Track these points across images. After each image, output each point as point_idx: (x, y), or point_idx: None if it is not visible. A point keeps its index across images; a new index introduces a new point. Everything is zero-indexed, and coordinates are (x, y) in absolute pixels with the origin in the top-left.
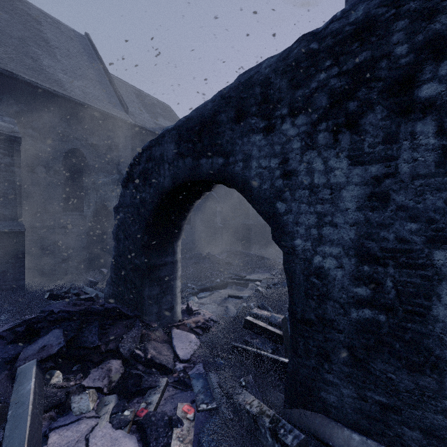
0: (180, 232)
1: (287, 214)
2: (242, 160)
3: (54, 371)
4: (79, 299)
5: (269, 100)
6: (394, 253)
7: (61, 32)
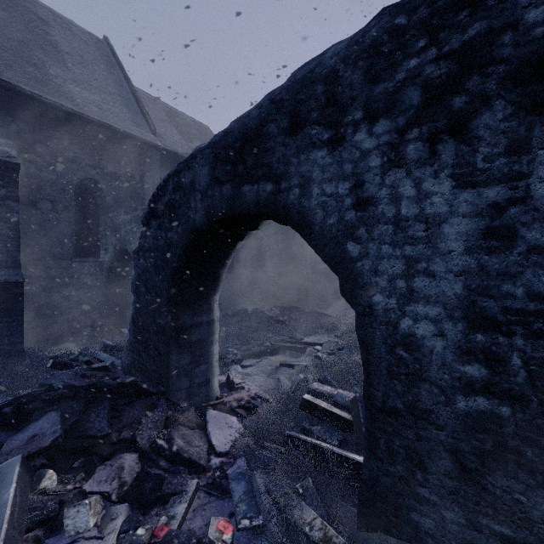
0: (218, 284)
1: (362, 258)
2: (298, 185)
3: (46, 470)
4: (90, 368)
5: (337, 102)
6: (525, 316)
7: (73, 35)
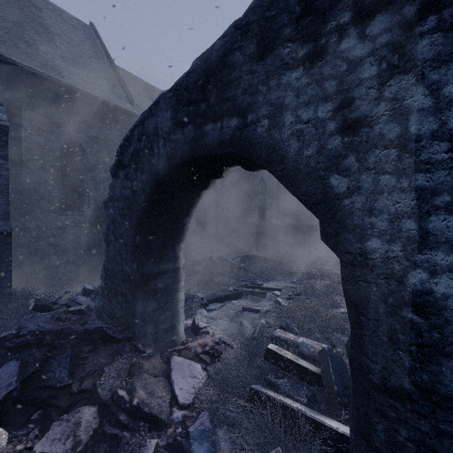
0: (183, 233)
1: (351, 194)
2: (267, 115)
3: None
4: (66, 311)
5: (316, 8)
6: None
7: (63, 20)
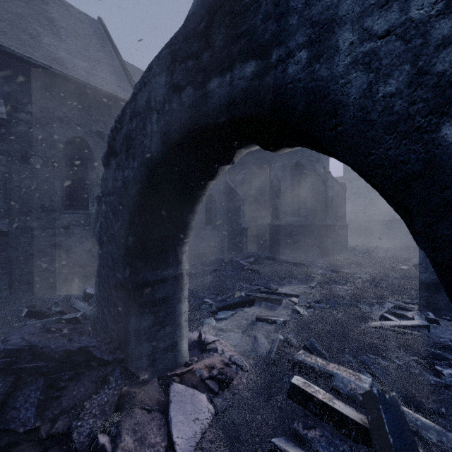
0: (186, 232)
1: None
2: (305, 43)
3: None
4: (60, 320)
5: None
6: None
7: (70, 14)
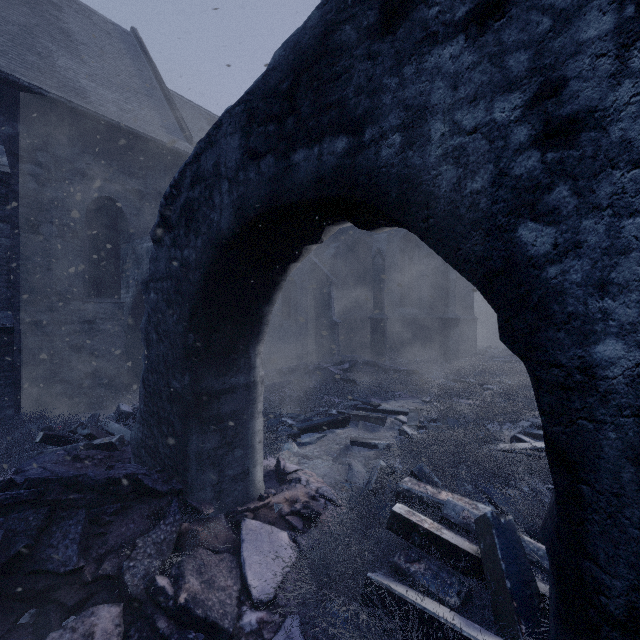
0: (261, 328)
1: (561, 257)
2: (399, 127)
3: None
4: (89, 445)
5: None
6: None
7: (92, 24)
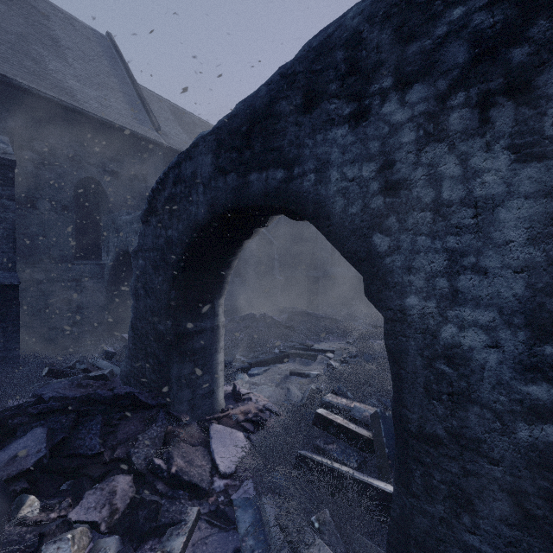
0: (223, 286)
1: (392, 253)
2: (313, 170)
3: (27, 496)
4: (87, 377)
5: (360, 69)
6: None
7: (74, 30)
